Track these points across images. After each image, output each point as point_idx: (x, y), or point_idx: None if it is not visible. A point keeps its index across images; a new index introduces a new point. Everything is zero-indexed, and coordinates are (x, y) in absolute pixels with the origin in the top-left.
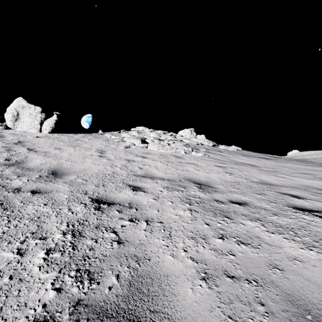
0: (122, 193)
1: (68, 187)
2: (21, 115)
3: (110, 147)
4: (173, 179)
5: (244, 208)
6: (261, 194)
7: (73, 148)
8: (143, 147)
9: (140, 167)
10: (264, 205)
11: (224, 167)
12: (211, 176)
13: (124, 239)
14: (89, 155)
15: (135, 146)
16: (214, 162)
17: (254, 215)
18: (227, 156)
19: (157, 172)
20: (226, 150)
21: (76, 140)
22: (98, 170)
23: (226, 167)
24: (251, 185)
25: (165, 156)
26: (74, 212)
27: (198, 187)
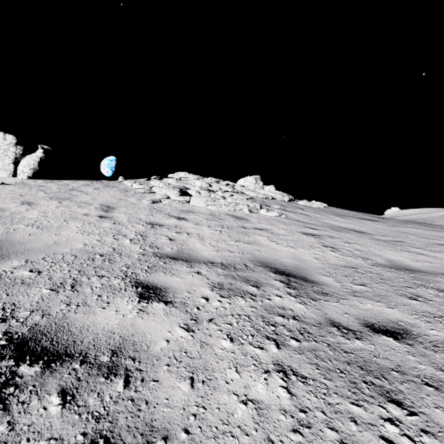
0: (109, 311)
1: None
2: None
3: (127, 201)
4: (232, 263)
5: (412, 350)
6: (416, 298)
7: (58, 203)
8: (182, 202)
9: (171, 237)
10: None
11: (318, 235)
12: (300, 254)
13: None
14: (80, 215)
15: (169, 200)
16: (298, 227)
17: None
18: (314, 217)
19: (201, 248)
20: (309, 207)
21: (72, 189)
22: (84, 246)
23: (322, 236)
24: (381, 273)
25: (218, 216)
26: None
27: (286, 284)
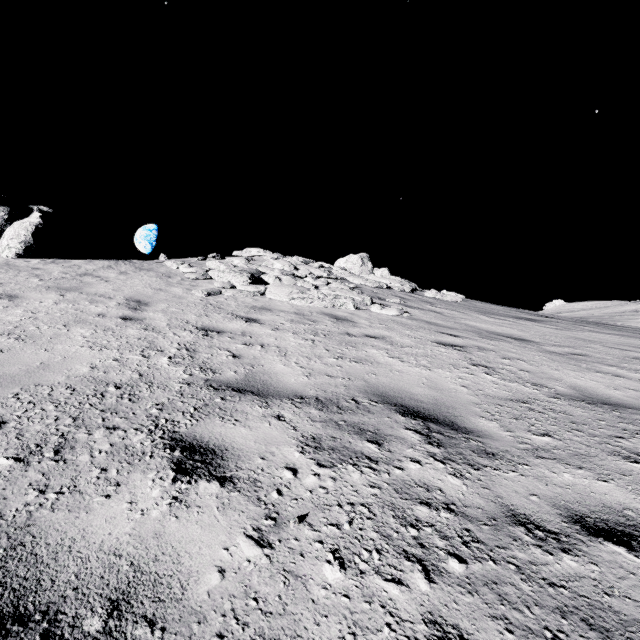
0: (116, 504)
1: None
2: None
3: (169, 292)
4: (333, 397)
5: None
6: (637, 458)
7: (58, 296)
8: (254, 294)
9: (235, 352)
10: None
11: (462, 346)
12: (439, 378)
13: None
14: (92, 316)
15: (234, 291)
16: (431, 333)
17: None
18: (450, 315)
19: (283, 371)
20: (441, 300)
21: (85, 274)
22: (92, 369)
23: (467, 348)
24: (570, 411)
25: (308, 316)
26: None
27: (425, 437)
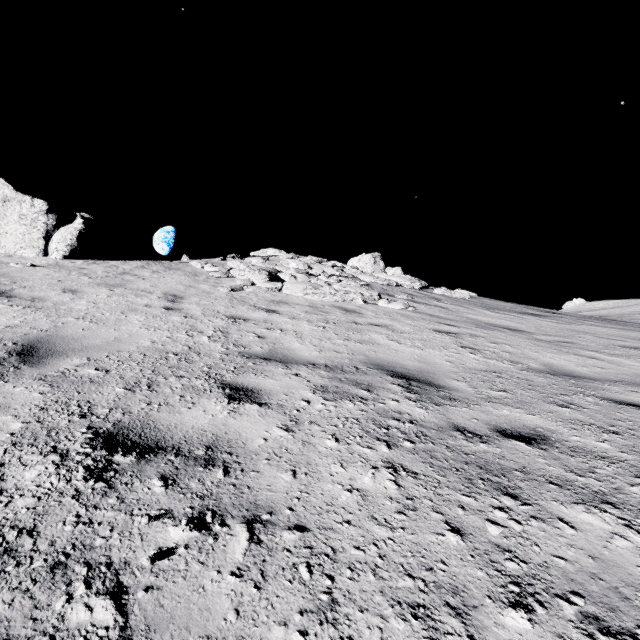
0: (196, 411)
1: (42, 393)
2: (2, 218)
3: (198, 288)
4: (338, 364)
5: (544, 453)
6: (567, 405)
7: (109, 291)
8: (272, 290)
9: (260, 334)
10: (594, 443)
11: (455, 333)
12: (429, 356)
13: (144, 635)
14: (141, 306)
15: (254, 287)
16: (430, 323)
17: (585, 480)
18: (454, 310)
19: (299, 347)
20: (449, 297)
21: (123, 273)
22: (153, 343)
23: (460, 335)
24: (532, 379)
25: (321, 308)
26: (6, 490)
27: (405, 388)
